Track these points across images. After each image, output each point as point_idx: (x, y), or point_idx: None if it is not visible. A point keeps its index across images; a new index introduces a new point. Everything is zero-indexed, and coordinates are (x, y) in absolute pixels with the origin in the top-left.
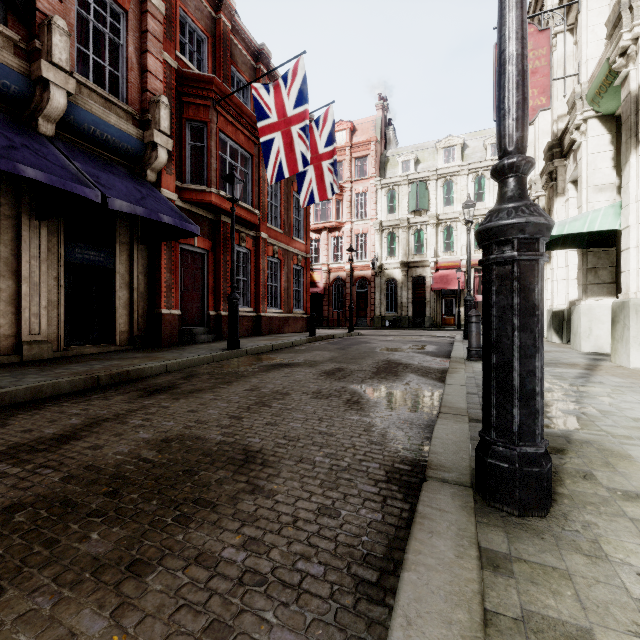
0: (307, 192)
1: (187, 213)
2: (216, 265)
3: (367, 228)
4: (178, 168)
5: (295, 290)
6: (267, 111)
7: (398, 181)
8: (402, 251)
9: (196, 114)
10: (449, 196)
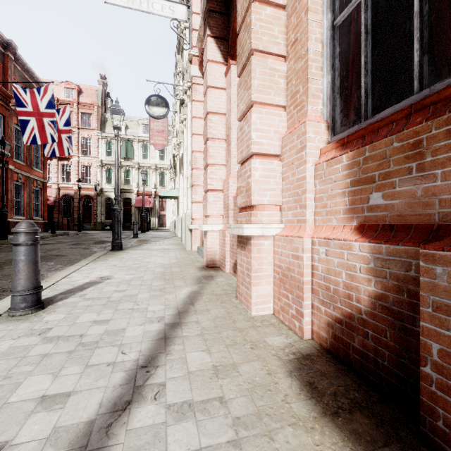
0: (50, 149)
1: None
2: None
3: (91, 163)
4: None
5: (34, 204)
6: (25, 103)
7: (114, 137)
8: None
9: None
10: (146, 153)
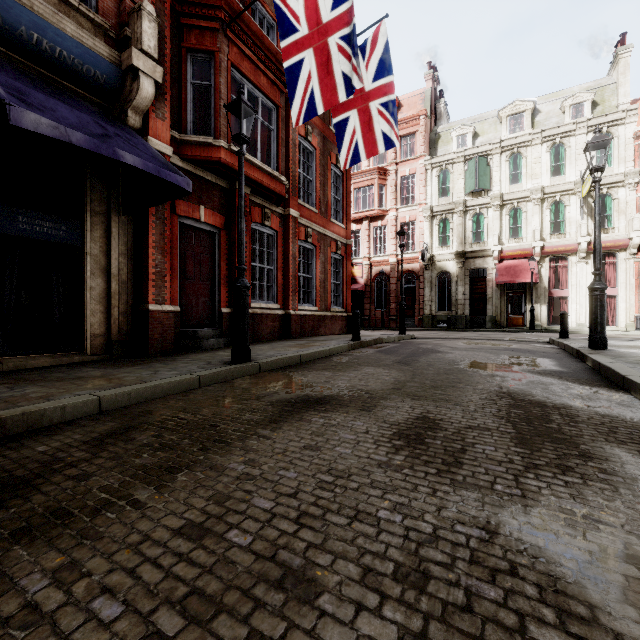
0: (349, 147)
1: (189, 176)
2: (231, 248)
3: (415, 215)
4: (176, 115)
5: (333, 284)
6: (293, 21)
7: (452, 158)
8: (457, 239)
9: (200, 41)
10: (516, 172)
